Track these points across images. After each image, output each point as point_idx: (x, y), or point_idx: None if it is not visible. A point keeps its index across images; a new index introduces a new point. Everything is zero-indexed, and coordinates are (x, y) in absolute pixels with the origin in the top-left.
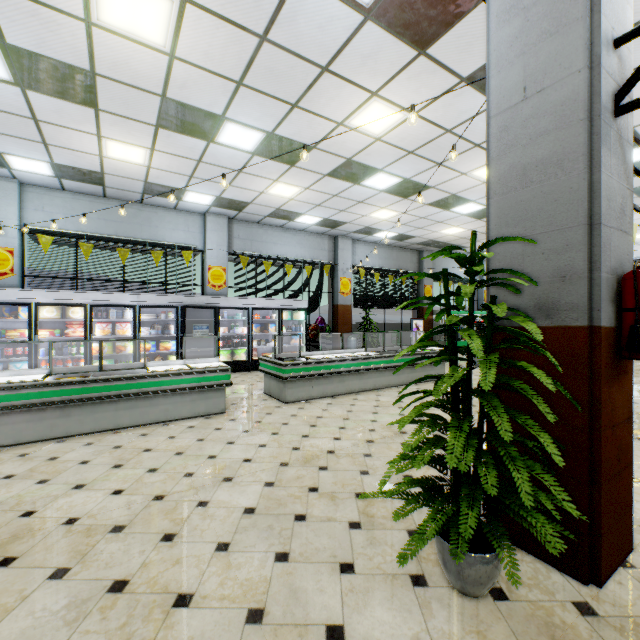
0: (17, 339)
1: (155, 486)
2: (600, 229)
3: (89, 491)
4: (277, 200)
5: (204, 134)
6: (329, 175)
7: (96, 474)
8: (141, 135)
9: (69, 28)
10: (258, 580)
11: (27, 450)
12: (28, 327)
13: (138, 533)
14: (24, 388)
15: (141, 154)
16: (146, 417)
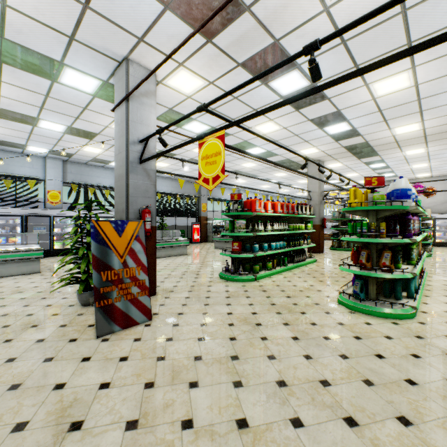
0: None
1: None
2: (129, 198)
3: None
4: (91, 154)
5: (29, 123)
6: None
7: None
8: None
9: None
10: (12, 310)
11: None
12: None
13: None
14: None
15: None
16: None
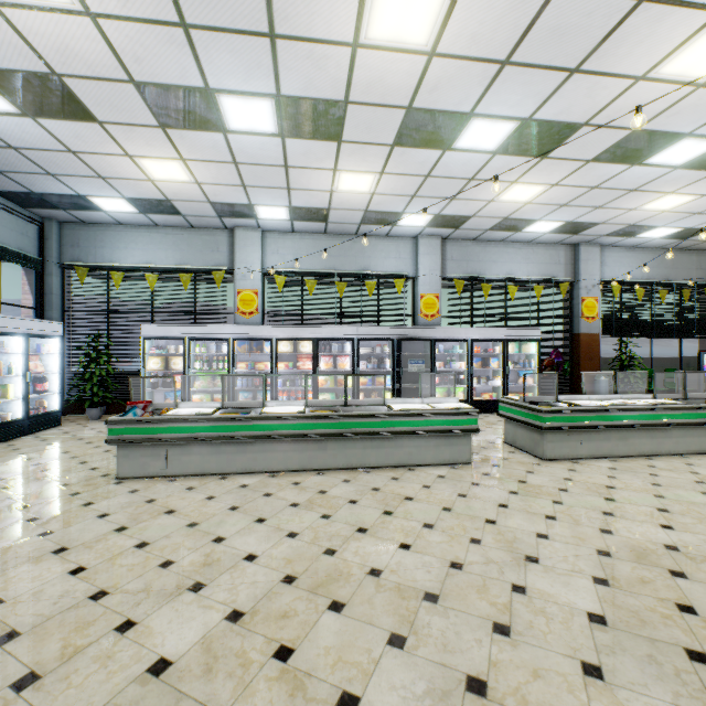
0: (262, 371)
1: (443, 548)
2: None
3: (374, 538)
4: (507, 207)
5: (441, 142)
6: (594, 160)
7: (371, 518)
8: (374, 160)
9: (335, 59)
10: None
11: (296, 478)
12: (270, 360)
13: (458, 611)
14: (292, 419)
15: (369, 181)
16: (390, 459)
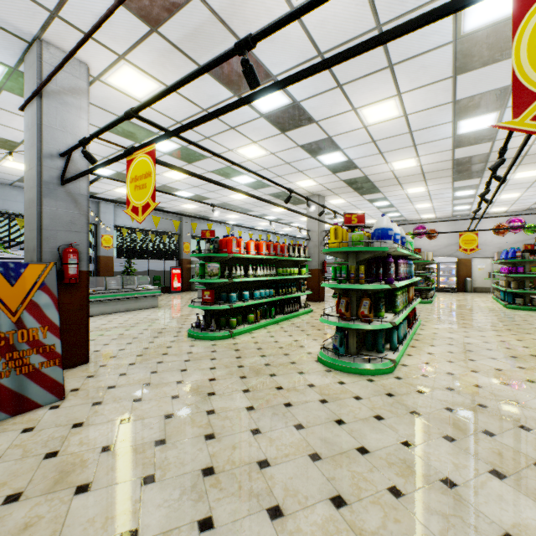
0: None
1: None
2: (43, 231)
3: None
4: (17, 171)
5: None
6: None
7: None
8: None
9: None
10: None
11: None
12: None
13: None
14: None
15: None
16: None
